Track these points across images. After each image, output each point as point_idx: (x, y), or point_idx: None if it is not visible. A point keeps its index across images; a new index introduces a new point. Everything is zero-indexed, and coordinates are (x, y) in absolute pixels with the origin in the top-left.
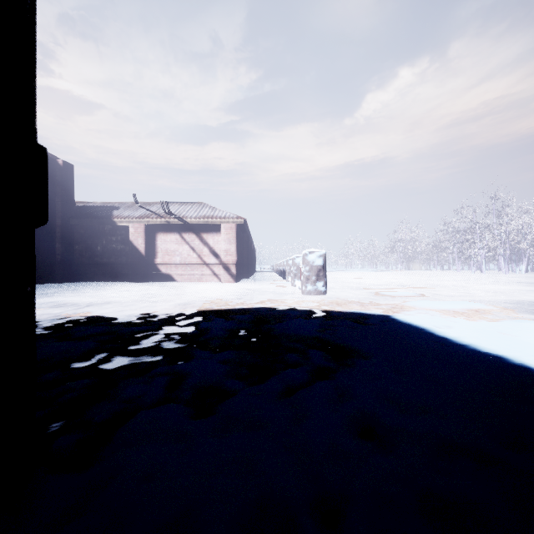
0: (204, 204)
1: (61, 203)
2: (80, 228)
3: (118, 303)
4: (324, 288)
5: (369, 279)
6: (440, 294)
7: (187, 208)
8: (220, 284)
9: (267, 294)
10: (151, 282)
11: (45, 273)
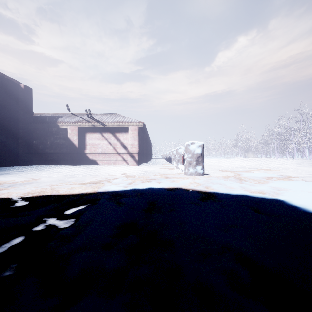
0: (117, 114)
1: (23, 113)
2: (36, 129)
3: (39, 183)
4: (202, 170)
5: (225, 163)
6: (289, 175)
7: (106, 116)
8: (127, 166)
9: (159, 174)
10: (82, 165)
11: (11, 159)
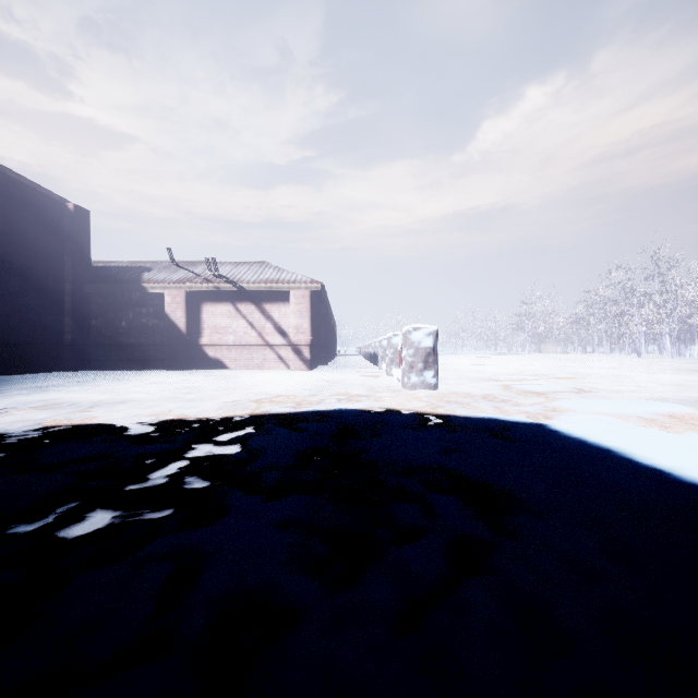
0: (266, 263)
1: (71, 262)
2: (98, 296)
3: (139, 402)
4: (436, 379)
5: (490, 365)
6: (600, 387)
7: (244, 269)
8: (289, 372)
9: (353, 387)
10: (194, 370)
11: (49, 357)
